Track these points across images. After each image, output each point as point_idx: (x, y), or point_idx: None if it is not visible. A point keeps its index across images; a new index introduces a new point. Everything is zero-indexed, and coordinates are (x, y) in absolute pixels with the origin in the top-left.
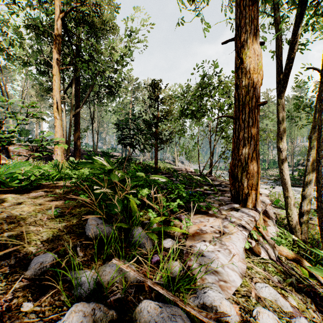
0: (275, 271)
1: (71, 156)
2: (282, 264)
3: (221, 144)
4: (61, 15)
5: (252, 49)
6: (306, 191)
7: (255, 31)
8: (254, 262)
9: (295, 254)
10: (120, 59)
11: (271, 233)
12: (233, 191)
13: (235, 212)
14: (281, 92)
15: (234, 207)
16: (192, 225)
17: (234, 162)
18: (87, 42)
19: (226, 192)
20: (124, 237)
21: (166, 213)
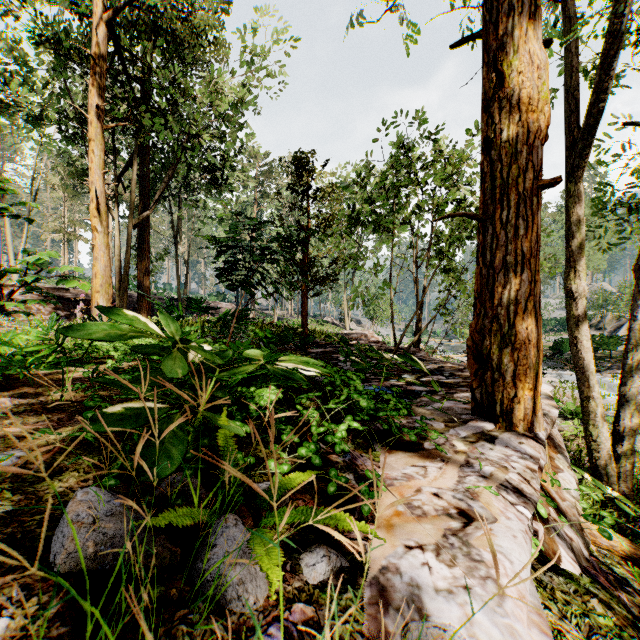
0: (617, 627)
1: (133, 310)
2: (607, 578)
3: (439, 284)
4: (106, 16)
5: (524, 54)
6: (628, 386)
7: (531, 10)
8: (556, 600)
9: (629, 543)
10: (232, 111)
11: (569, 490)
12: (479, 390)
13: (488, 446)
14: (575, 169)
15: (483, 431)
16: (385, 489)
17: (480, 323)
18: (161, 74)
19: (456, 390)
20: (183, 556)
21: (317, 460)
